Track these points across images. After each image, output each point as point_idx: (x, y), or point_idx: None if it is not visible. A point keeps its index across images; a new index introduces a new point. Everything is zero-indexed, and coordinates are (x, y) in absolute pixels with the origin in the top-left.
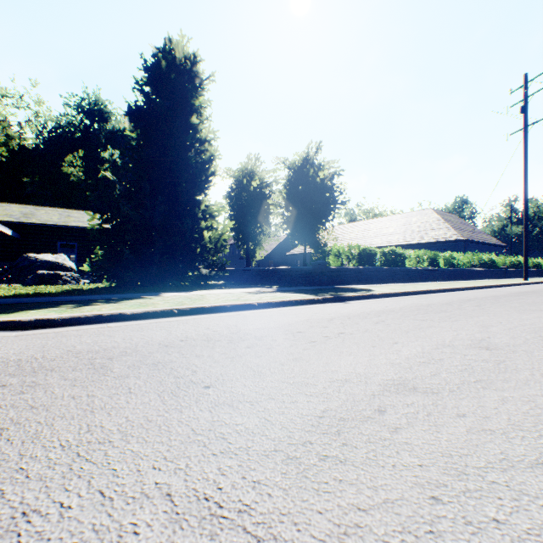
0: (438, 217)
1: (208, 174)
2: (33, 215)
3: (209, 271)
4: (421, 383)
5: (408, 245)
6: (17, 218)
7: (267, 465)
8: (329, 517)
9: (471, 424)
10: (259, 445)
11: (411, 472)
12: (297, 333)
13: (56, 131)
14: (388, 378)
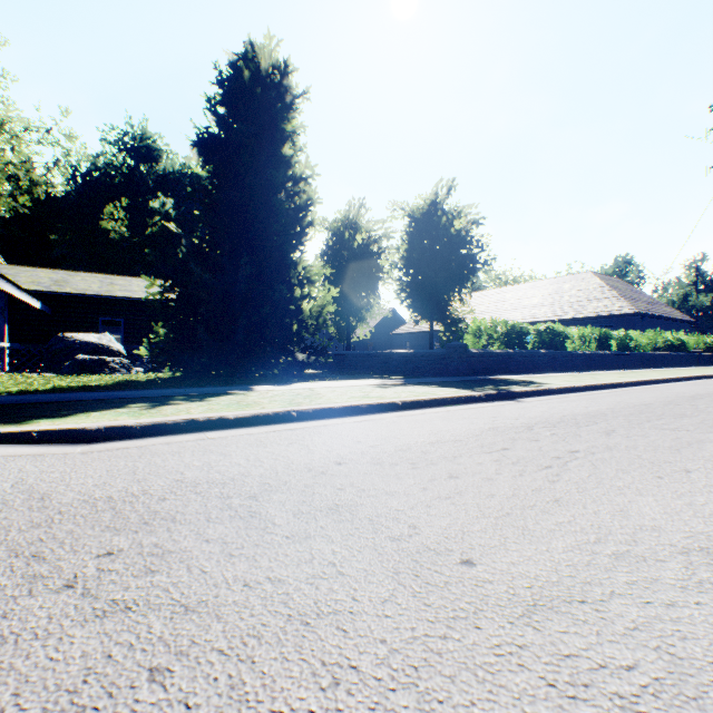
0: (600, 283)
1: (304, 224)
2: (67, 283)
3: (306, 355)
4: None
5: (560, 321)
6: (47, 286)
7: None
8: None
9: None
10: None
11: None
12: (504, 450)
13: (91, 175)
14: None
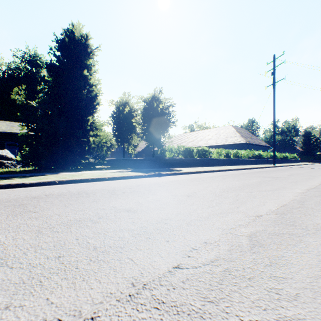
0: (234, 130)
1: (95, 104)
2: None
3: (94, 160)
4: (134, 208)
5: (218, 146)
6: None
7: (27, 234)
8: (31, 244)
9: (128, 220)
10: (32, 229)
11: (80, 233)
12: (111, 191)
13: (7, 72)
14: (122, 207)
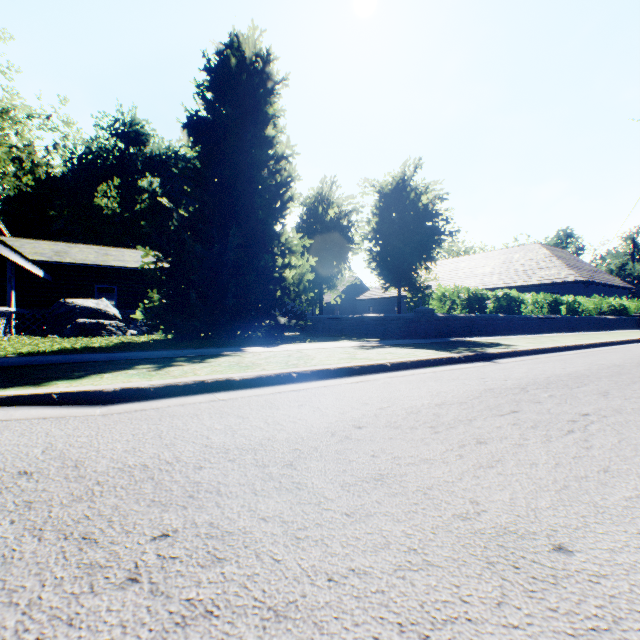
0: (547, 253)
1: (284, 199)
2: (66, 254)
3: (287, 319)
4: None
5: (511, 288)
6: (49, 257)
7: None
8: None
9: None
10: None
11: None
12: (515, 413)
13: (86, 157)
14: None
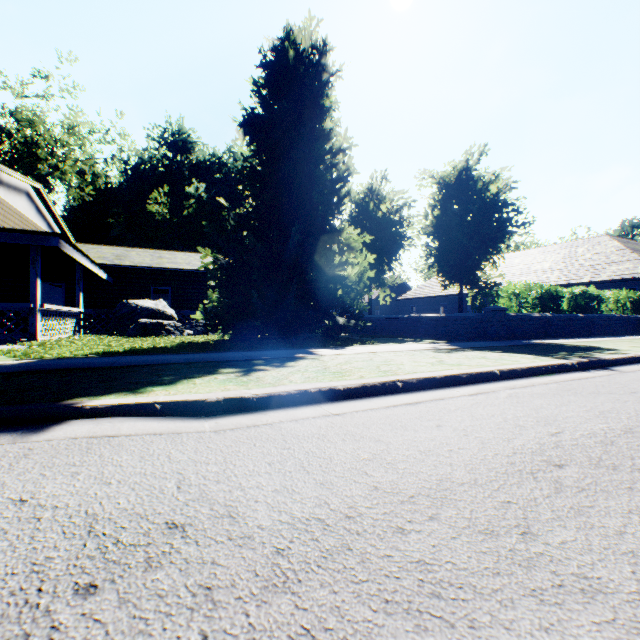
0: (619, 246)
1: (341, 194)
2: (125, 257)
3: (346, 319)
4: None
5: (575, 285)
6: (110, 260)
7: None
8: None
9: None
10: None
11: None
12: None
13: (139, 168)
14: None
